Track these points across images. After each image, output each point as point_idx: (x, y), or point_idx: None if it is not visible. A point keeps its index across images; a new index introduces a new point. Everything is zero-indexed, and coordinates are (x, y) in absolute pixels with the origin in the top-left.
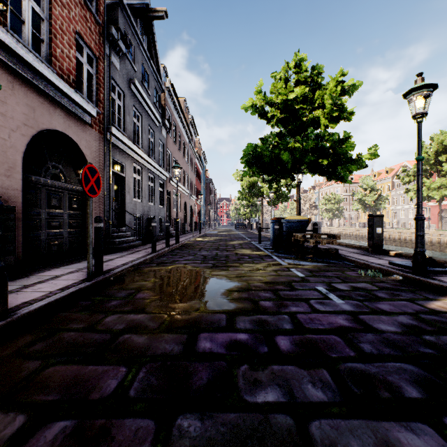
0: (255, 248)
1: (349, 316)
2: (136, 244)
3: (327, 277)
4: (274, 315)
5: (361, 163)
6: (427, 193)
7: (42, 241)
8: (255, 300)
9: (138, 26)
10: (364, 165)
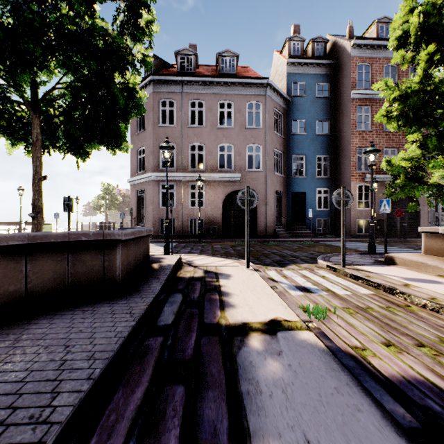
0: None
1: None
2: None
3: None
4: None
5: None
6: None
7: (395, 230)
8: None
9: None
10: None
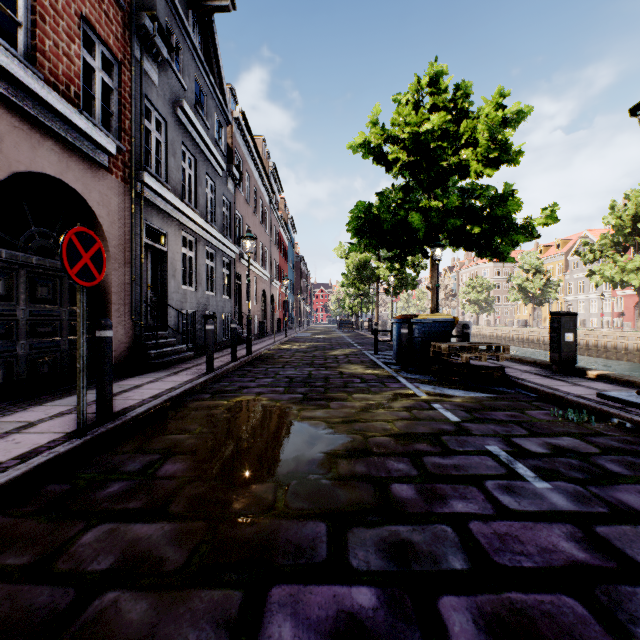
0: (369, 364)
1: (575, 527)
2: (184, 356)
3: (499, 423)
4: (424, 524)
5: (530, 231)
6: (621, 276)
7: (19, 357)
8: (381, 481)
9: (190, 21)
10: (535, 235)
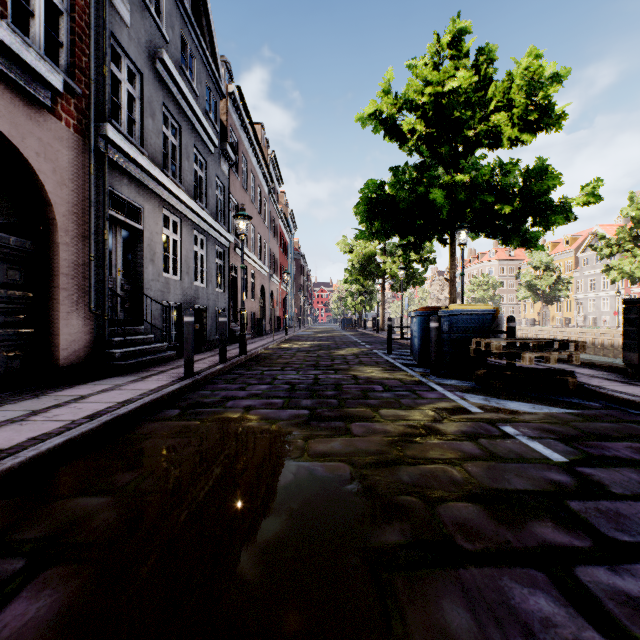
0: (386, 365)
1: None
2: (163, 356)
3: (638, 467)
4: None
5: (566, 212)
6: None
7: None
8: None
9: None
10: (571, 217)
